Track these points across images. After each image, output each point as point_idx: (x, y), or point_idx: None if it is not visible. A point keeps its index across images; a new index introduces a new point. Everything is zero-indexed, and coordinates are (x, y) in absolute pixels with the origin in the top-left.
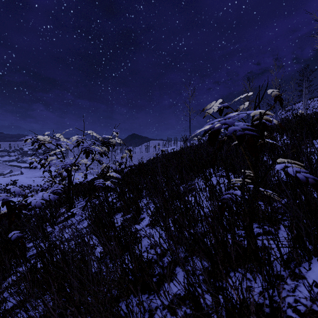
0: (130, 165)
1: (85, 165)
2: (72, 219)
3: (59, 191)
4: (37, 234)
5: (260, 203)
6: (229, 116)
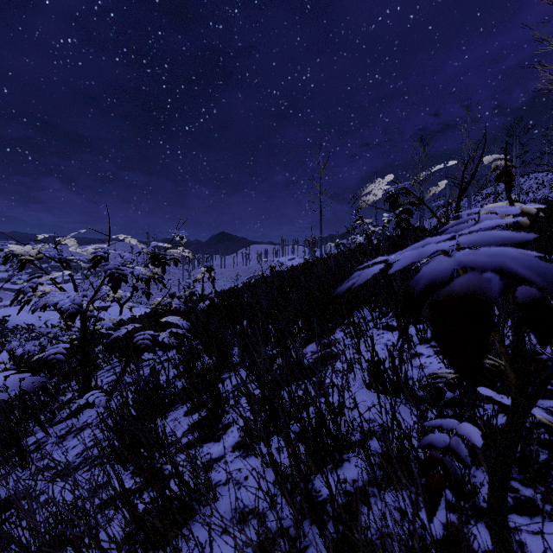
0: (211, 297)
1: (118, 300)
2: (88, 413)
3: (60, 356)
4: (1, 458)
5: (487, 409)
6: (499, 236)
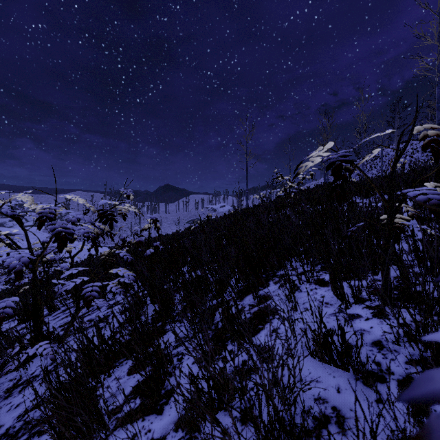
0: (156, 245)
1: (69, 253)
2: (37, 362)
3: (9, 310)
4: None
5: None
6: None
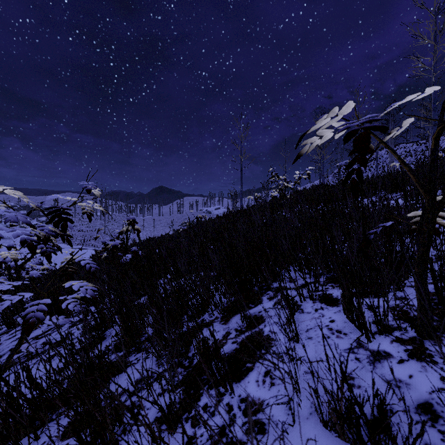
0: (135, 250)
1: (15, 261)
2: None
3: None
4: None
5: None
6: None
